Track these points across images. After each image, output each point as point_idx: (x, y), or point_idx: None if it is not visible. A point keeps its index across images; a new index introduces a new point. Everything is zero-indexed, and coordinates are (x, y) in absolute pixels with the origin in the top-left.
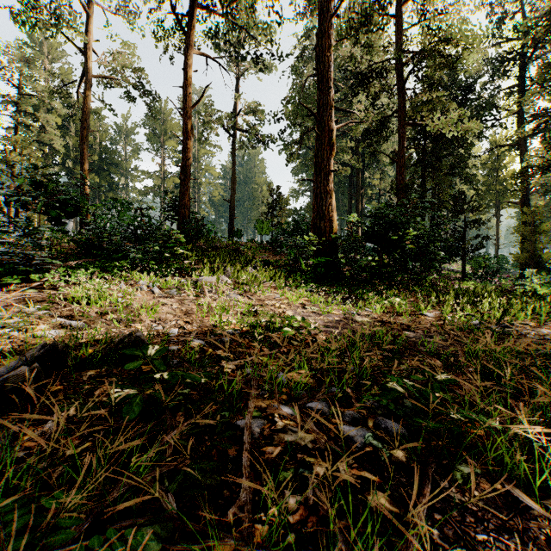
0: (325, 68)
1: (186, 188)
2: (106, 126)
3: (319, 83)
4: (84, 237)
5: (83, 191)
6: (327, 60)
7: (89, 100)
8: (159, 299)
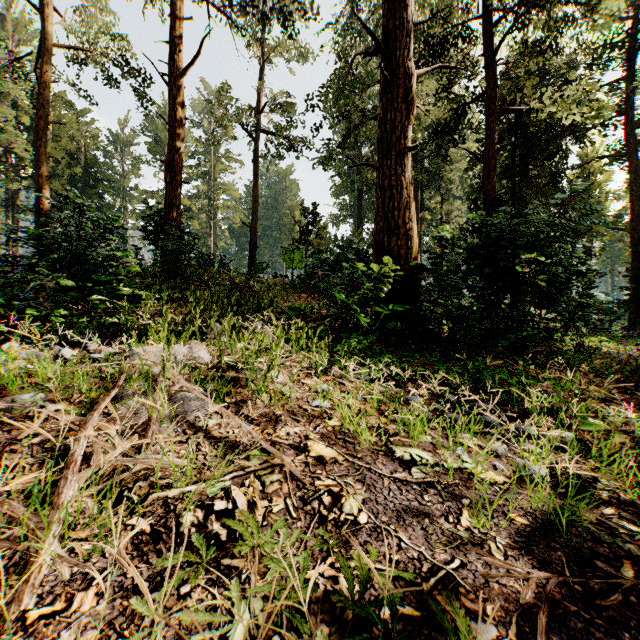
0: None
1: (174, 196)
2: (94, 131)
3: None
4: None
5: (40, 206)
6: None
7: (50, 79)
8: None
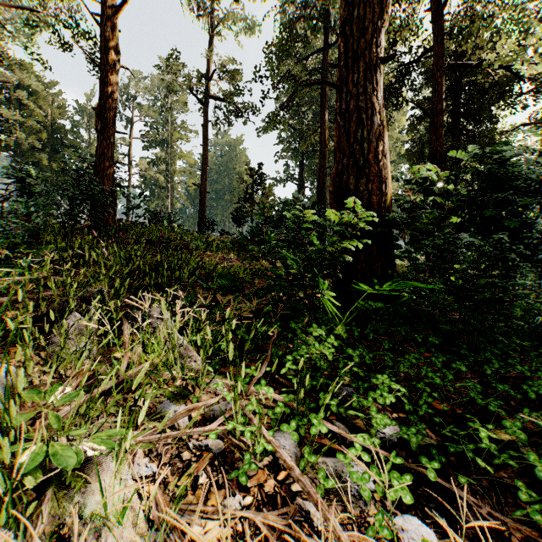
0: None
1: (106, 145)
2: (60, 101)
3: None
4: None
5: None
6: None
7: None
8: None
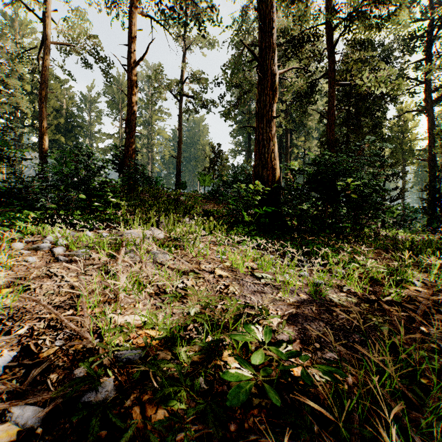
0: (268, 9)
1: (131, 141)
2: (71, 94)
3: (262, 24)
4: (7, 184)
5: (42, 146)
6: (270, 1)
7: (48, 64)
8: (54, 265)
